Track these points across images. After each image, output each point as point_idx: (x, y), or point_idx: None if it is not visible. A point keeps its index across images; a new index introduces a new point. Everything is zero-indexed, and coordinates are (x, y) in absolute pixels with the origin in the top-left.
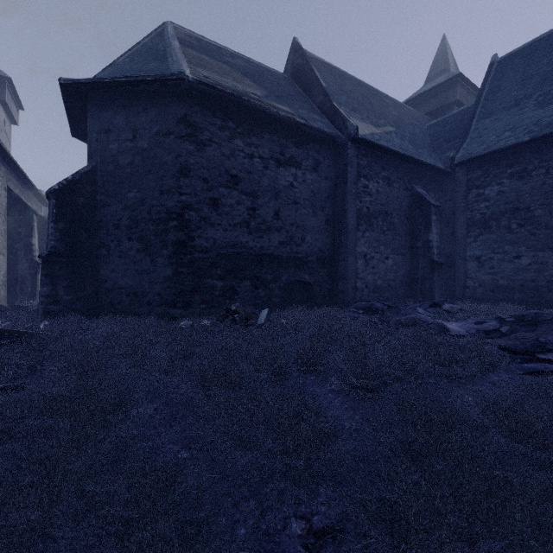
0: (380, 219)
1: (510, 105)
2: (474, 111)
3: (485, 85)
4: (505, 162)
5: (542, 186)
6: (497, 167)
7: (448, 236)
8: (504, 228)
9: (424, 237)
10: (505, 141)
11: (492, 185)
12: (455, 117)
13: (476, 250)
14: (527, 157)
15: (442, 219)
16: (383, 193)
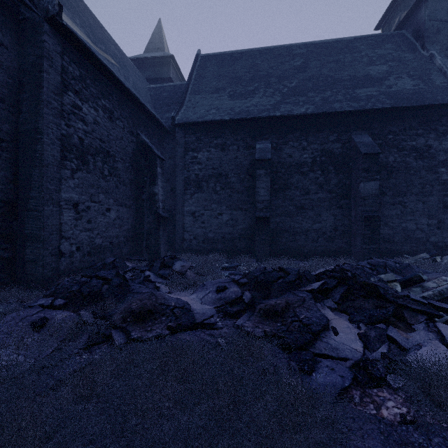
0: (100, 158)
1: (213, 91)
2: (188, 85)
3: (194, 68)
4: (212, 134)
5: (235, 159)
6: (207, 136)
7: (169, 191)
8: (212, 189)
9: (150, 189)
10: (213, 115)
11: (203, 151)
12: (172, 88)
13: (192, 206)
14: (227, 134)
15: (164, 174)
16: (103, 126)
